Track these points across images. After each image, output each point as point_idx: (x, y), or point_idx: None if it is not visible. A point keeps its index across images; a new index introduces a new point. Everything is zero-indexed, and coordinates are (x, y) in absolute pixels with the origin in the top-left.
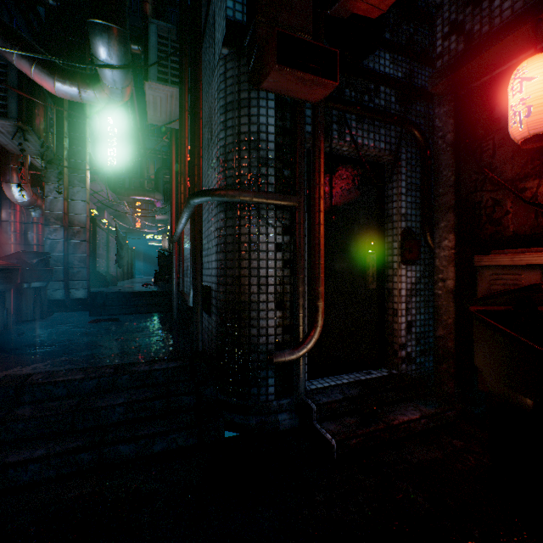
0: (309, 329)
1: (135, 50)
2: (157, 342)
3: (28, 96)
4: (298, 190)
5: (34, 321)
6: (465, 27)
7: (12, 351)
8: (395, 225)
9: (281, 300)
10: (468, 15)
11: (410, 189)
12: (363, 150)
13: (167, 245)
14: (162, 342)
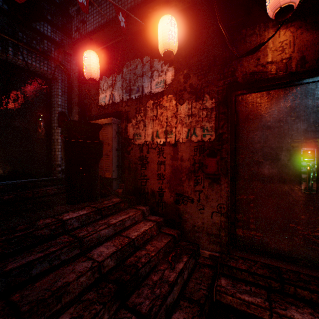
0: None
1: None
2: None
3: None
4: None
5: None
6: (80, 31)
7: None
8: (56, 109)
9: None
10: (81, 27)
11: (64, 94)
12: (33, 67)
13: None
14: None
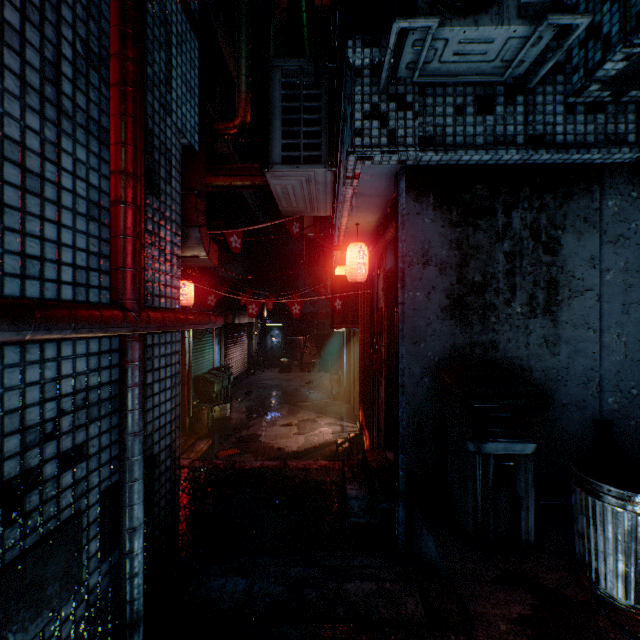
0: None
1: None
2: None
3: None
4: None
5: None
6: None
7: None
8: None
9: None
10: None
11: None
12: None
13: None
14: None
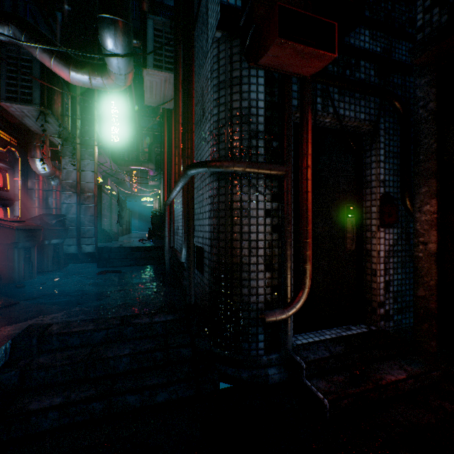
0: (297, 290)
1: (134, 44)
2: (154, 294)
3: (48, 85)
4: (286, 160)
5: (53, 272)
6: None
7: (35, 300)
8: (374, 190)
9: (270, 262)
10: None
11: (388, 157)
12: (344, 121)
13: (158, 206)
14: (159, 294)
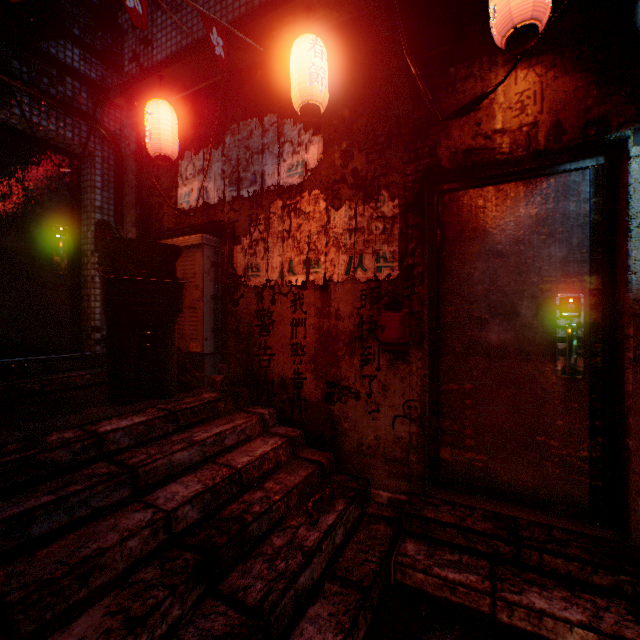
0: None
1: None
2: None
3: None
4: None
5: None
6: (141, 60)
7: None
8: (90, 215)
9: None
10: (142, 52)
11: (108, 186)
12: (43, 131)
13: None
14: None
